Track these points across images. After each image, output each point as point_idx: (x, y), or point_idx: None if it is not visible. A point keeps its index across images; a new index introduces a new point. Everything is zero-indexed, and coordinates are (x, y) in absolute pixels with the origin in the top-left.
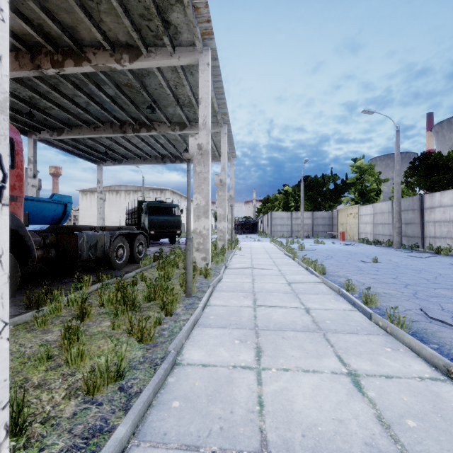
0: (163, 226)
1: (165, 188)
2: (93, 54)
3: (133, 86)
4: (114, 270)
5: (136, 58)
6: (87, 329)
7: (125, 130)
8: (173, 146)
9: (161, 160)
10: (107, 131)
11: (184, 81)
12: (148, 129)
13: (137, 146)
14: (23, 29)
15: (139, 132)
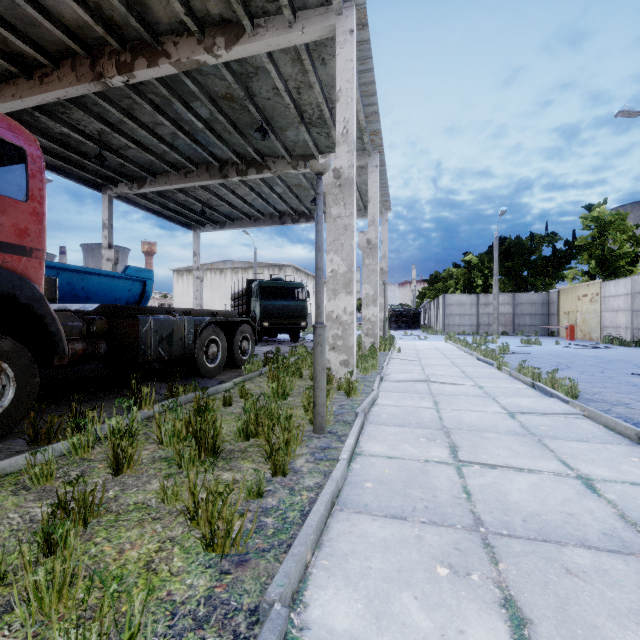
0: (281, 316)
1: (286, 264)
2: (174, 44)
3: (235, 98)
4: (202, 377)
5: (236, 40)
6: (118, 496)
7: (227, 173)
8: (295, 197)
9: (279, 219)
10: (203, 176)
11: (311, 75)
12: (258, 169)
13: (245, 199)
14: (77, 17)
15: (245, 175)
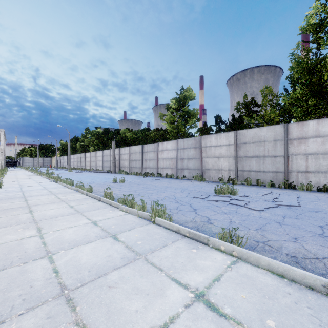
0: None
1: None
2: None
3: None
4: None
5: None
6: None
7: None
8: None
9: None
10: None
11: None
12: None
13: None
14: None
15: None
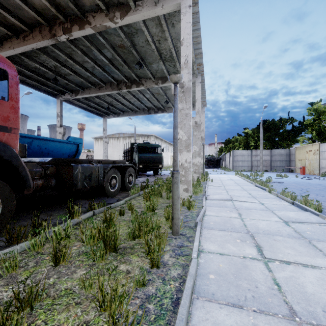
0: (148, 162)
1: (150, 134)
2: (93, 17)
3: (125, 47)
4: (108, 197)
5: (126, 13)
6: (55, 282)
7: (120, 87)
8: (156, 99)
9: (147, 111)
10: (108, 89)
11: (166, 32)
12: (137, 85)
13: (130, 101)
14: (42, 4)
15: (130, 88)
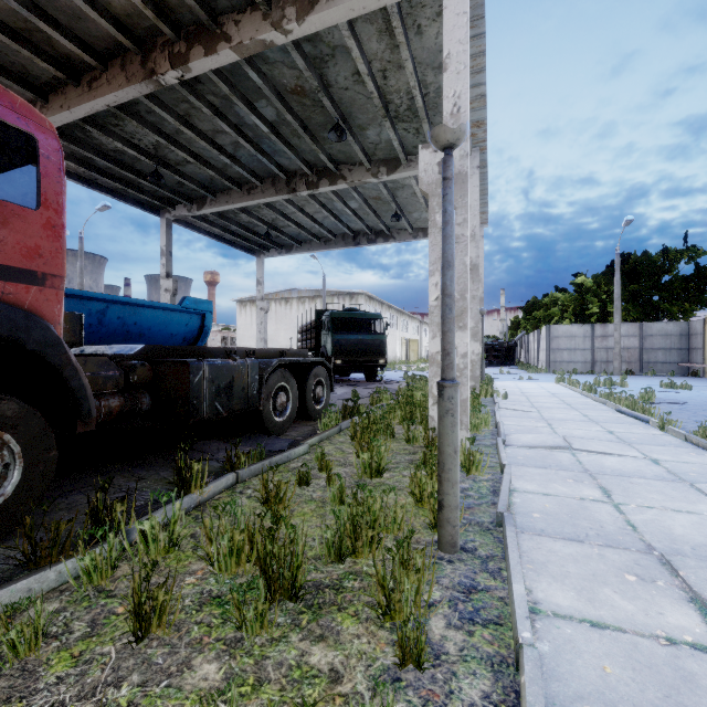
0: (355, 352)
1: (358, 291)
2: (235, 23)
3: (306, 92)
4: (269, 434)
5: (311, 8)
6: (133, 702)
7: (295, 187)
8: (372, 212)
9: (353, 240)
10: (268, 192)
11: (403, 49)
12: (331, 179)
13: (314, 218)
14: (125, 2)
15: (316, 188)
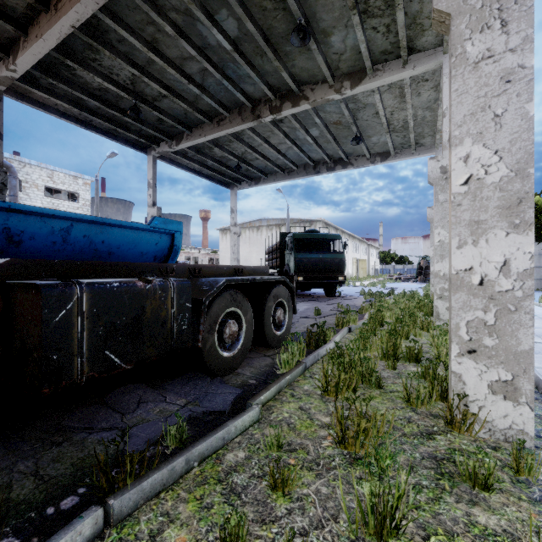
0: (316, 270)
1: (316, 219)
2: None
3: None
4: (214, 375)
5: None
6: None
7: (259, 113)
8: (332, 138)
9: (313, 169)
10: (235, 122)
11: None
12: (294, 101)
13: (279, 149)
14: None
15: (279, 111)
